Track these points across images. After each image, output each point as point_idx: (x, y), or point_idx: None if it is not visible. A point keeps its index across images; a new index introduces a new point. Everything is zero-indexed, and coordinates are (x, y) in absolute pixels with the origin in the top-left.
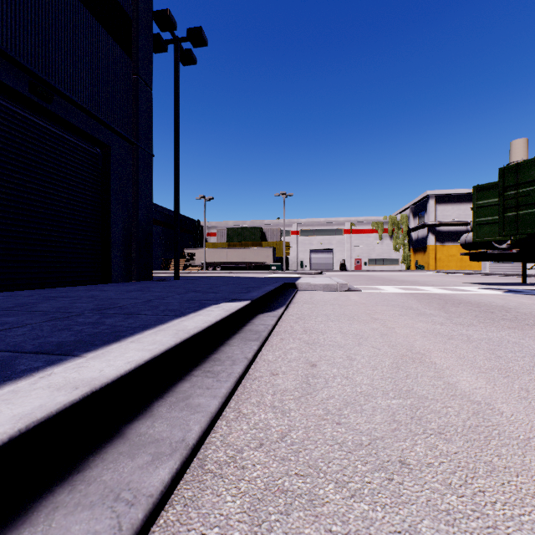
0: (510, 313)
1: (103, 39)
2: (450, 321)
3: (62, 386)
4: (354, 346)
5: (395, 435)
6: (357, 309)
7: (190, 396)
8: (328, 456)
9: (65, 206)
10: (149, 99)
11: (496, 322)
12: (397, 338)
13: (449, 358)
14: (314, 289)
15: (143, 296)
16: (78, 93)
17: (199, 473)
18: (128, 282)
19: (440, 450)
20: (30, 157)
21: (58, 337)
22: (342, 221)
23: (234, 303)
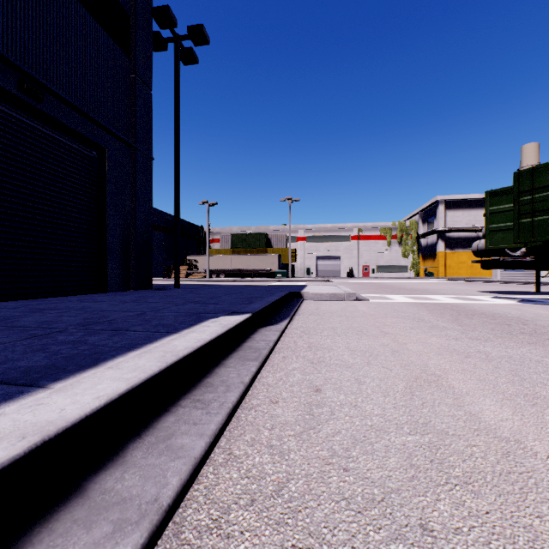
0: (528, 325)
1: (98, 36)
2: (465, 335)
3: (6, 434)
4: (363, 366)
5: (414, 487)
6: (365, 322)
7: (172, 435)
8: (333, 517)
9: (58, 211)
10: (148, 99)
11: (515, 336)
12: (409, 356)
13: (468, 380)
14: (321, 299)
15: (137, 308)
16: (71, 92)
17: (173, 545)
18: (125, 291)
19: (468, 508)
20: (20, 160)
21: (29, 360)
22: (349, 227)
23: (233, 316)
